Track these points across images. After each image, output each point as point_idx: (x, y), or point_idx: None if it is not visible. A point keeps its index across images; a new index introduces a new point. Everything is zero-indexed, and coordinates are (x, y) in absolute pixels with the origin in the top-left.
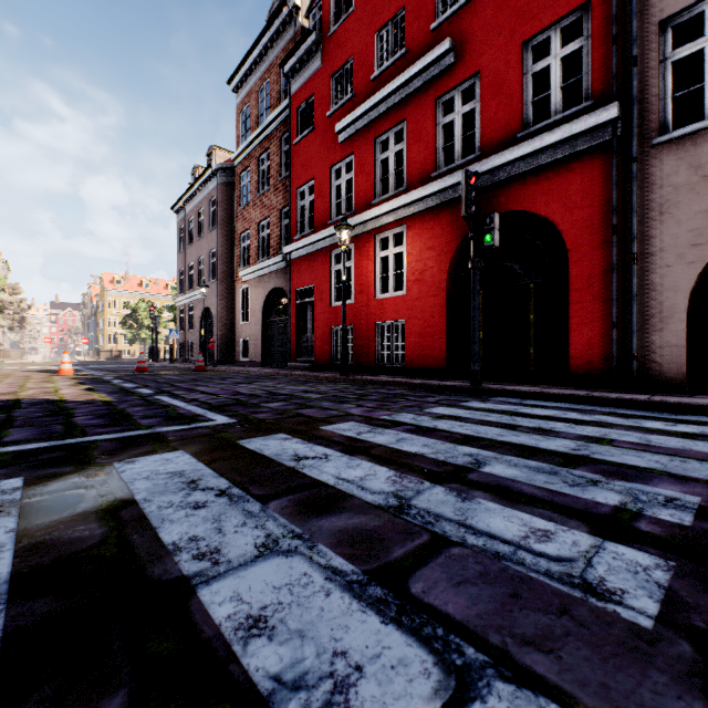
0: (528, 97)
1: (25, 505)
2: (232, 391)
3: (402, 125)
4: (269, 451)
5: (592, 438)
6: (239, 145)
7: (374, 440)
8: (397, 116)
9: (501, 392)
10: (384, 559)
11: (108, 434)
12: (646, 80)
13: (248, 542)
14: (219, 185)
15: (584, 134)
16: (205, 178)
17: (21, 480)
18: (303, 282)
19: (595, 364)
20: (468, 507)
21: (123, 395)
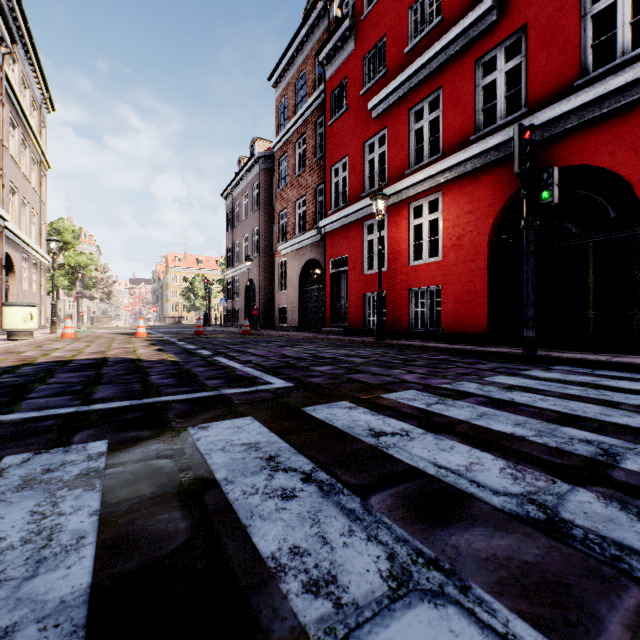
0: (586, 41)
1: (109, 476)
2: (279, 353)
3: (437, 93)
4: (339, 423)
5: None
6: (278, 134)
7: (451, 414)
8: (432, 85)
9: (563, 360)
10: (598, 634)
11: (179, 394)
12: None
13: (368, 567)
14: (261, 171)
15: None
16: (248, 166)
17: (105, 444)
18: (337, 253)
19: None
20: None
21: (187, 356)
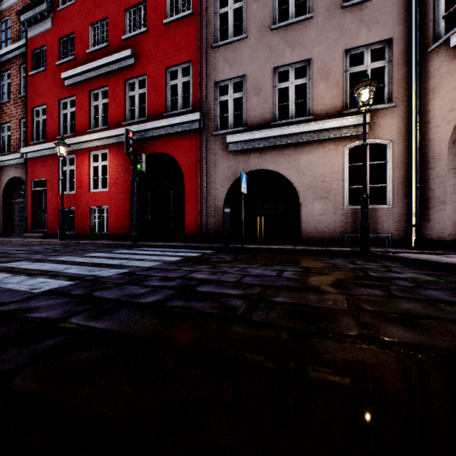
0: (169, 96)
1: None
2: None
3: (106, 88)
4: None
5: (140, 259)
6: None
7: (23, 267)
8: (103, 82)
9: (144, 245)
10: None
11: None
12: (211, 106)
13: None
14: None
15: (189, 123)
16: None
17: None
18: (38, 176)
19: (194, 231)
20: (28, 280)
21: None
